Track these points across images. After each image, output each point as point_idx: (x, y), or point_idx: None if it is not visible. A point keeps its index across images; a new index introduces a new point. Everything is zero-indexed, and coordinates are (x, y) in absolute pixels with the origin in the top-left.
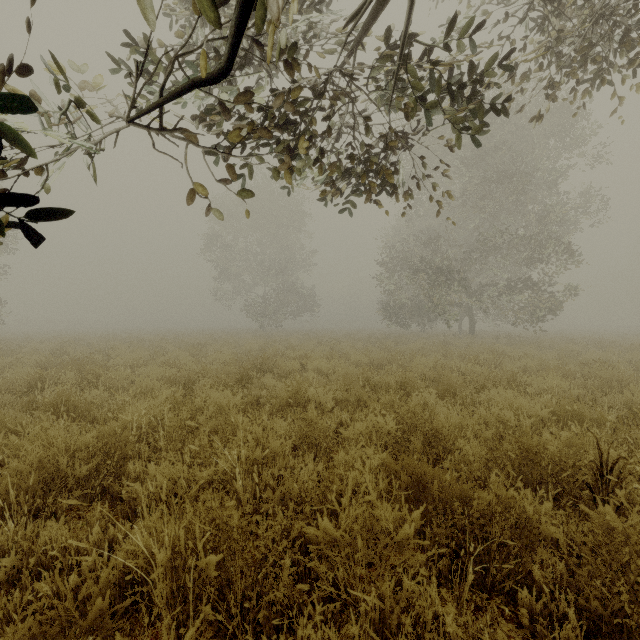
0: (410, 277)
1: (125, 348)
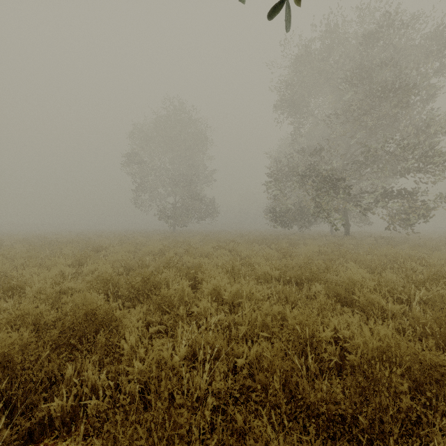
0: (297, 186)
1: (17, 252)
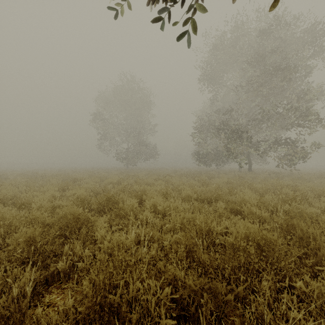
0: (214, 136)
1: (20, 182)
